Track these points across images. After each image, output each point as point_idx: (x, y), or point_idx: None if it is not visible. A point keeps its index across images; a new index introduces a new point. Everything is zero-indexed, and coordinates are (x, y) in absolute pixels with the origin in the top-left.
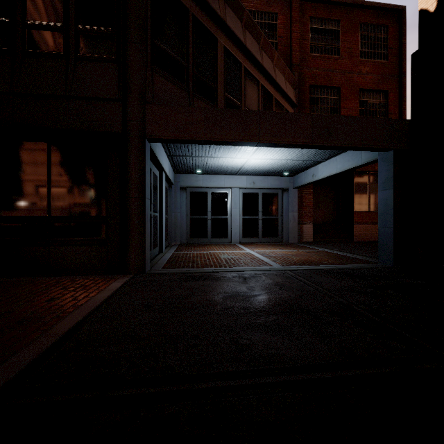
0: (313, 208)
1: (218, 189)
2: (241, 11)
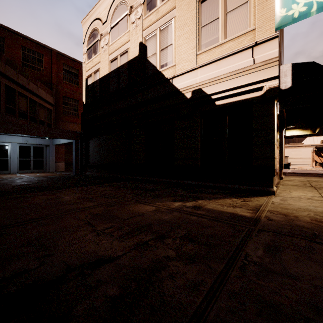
0: (67, 154)
1: (1, 143)
2: (15, 67)
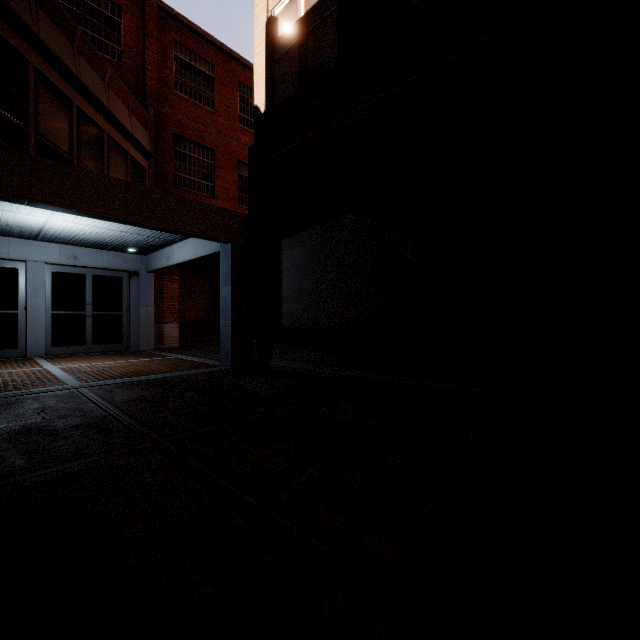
0: (184, 301)
1: None
2: None
